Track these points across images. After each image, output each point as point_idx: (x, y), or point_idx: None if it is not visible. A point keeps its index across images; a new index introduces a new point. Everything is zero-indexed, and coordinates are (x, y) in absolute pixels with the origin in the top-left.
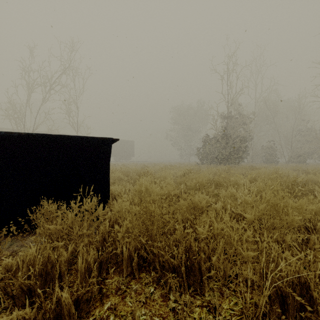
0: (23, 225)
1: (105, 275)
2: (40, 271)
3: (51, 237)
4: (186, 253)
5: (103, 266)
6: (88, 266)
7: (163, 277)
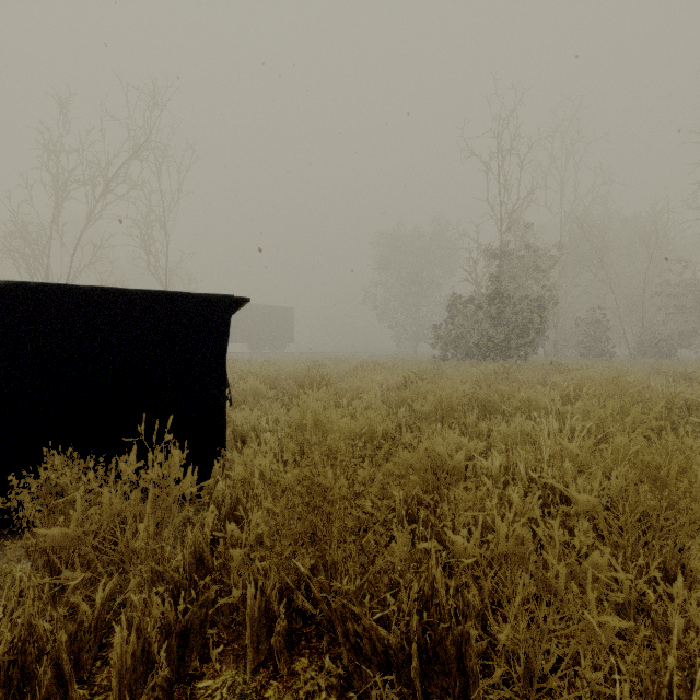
0: (4, 514)
1: (197, 664)
2: (2, 668)
3: (59, 554)
4: (421, 608)
5: (191, 641)
6: (145, 647)
7: (357, 679)
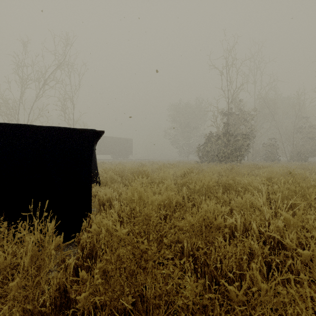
0: None
1: None
2: None
3: None
4: None
5: None
6: None
7: None
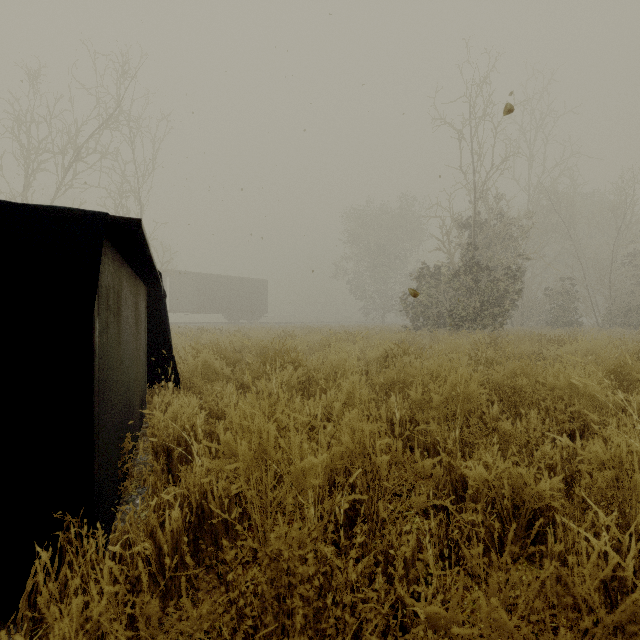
0: None
1: None
2: None
3: None
4: None
5: None
6: None
7: None
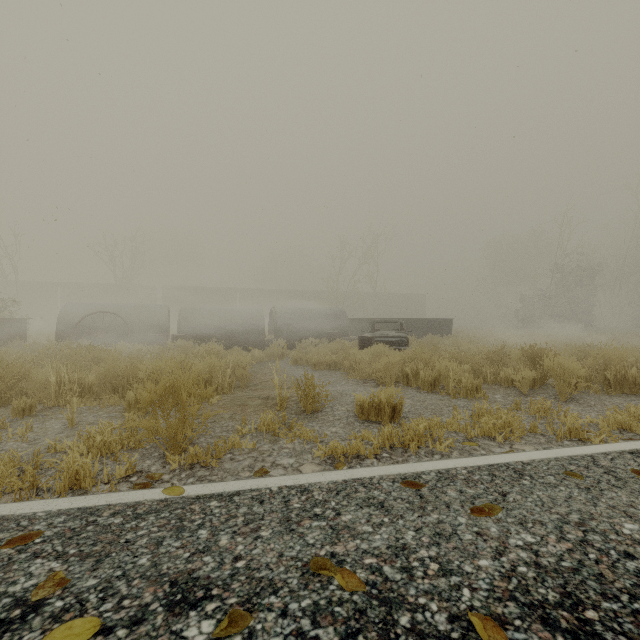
0: None
1: None
2: None
3: None
4: None
5: None
6: None
7: None
